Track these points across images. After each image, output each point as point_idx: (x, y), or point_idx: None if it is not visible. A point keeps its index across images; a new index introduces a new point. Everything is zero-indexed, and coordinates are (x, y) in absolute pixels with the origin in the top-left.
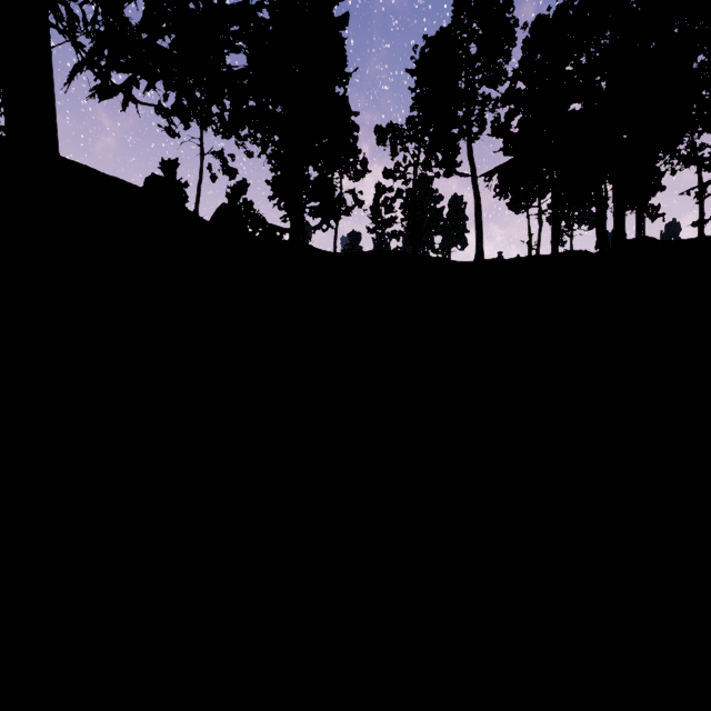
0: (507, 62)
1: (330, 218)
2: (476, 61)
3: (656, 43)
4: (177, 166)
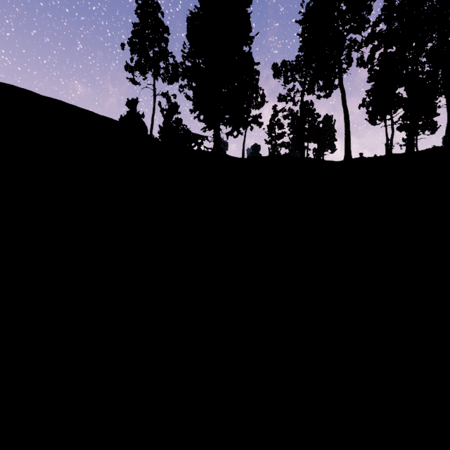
0: (368, 14)
1: (239, 125)
2: (345, 15)
3: None
4: (137, 103)
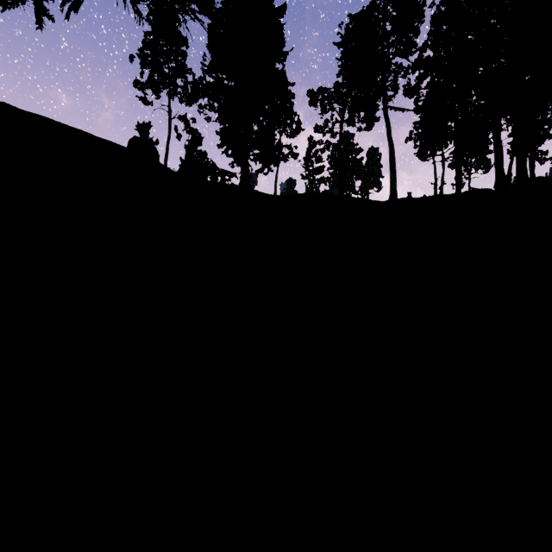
0: (416, 36)
1: (270, 163)
2: (390, 36)
3: None
4: (149, 127)
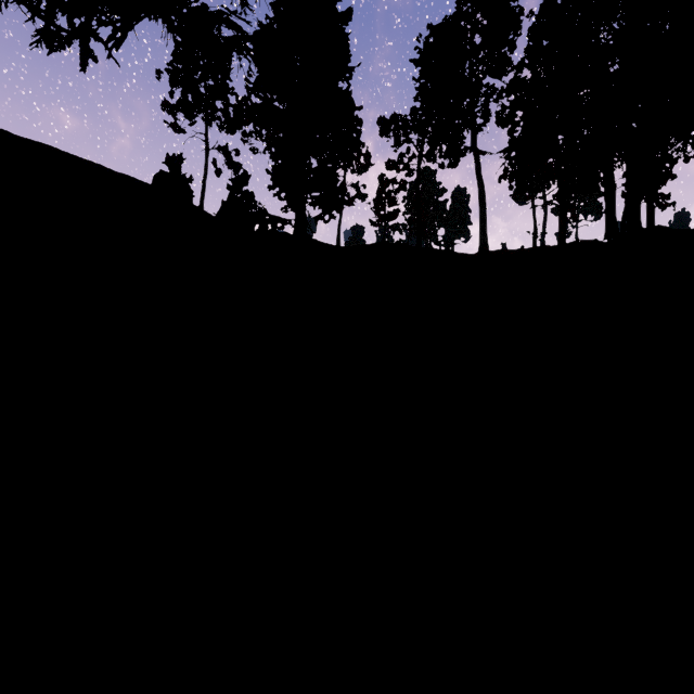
0: (511, 52)
1: (332, 208)
2: (480, 51)
3: (672, 23)
4: (181, 160)
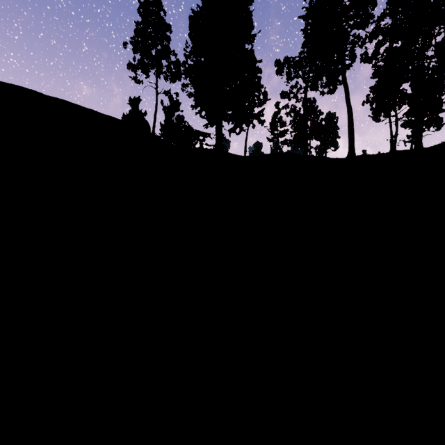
0: (373, 9)
1: (242, 121)
2: (349, 10)
3: None
4: (139, 101)
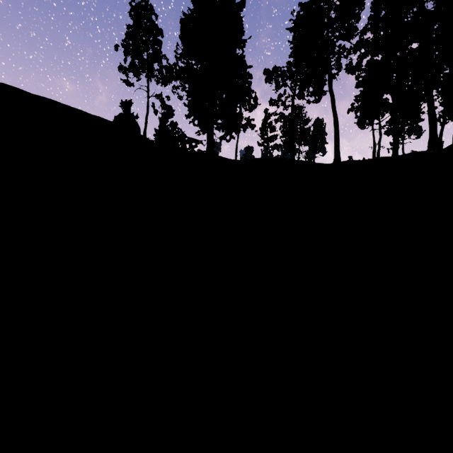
0: (357, 22)
1: (232, 130)
2: (335, 22)
3: None
4: (131, 104)
